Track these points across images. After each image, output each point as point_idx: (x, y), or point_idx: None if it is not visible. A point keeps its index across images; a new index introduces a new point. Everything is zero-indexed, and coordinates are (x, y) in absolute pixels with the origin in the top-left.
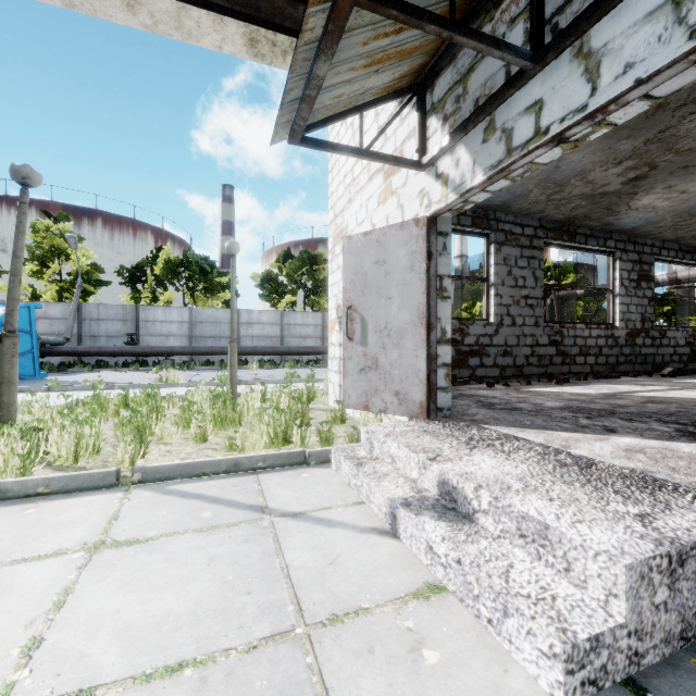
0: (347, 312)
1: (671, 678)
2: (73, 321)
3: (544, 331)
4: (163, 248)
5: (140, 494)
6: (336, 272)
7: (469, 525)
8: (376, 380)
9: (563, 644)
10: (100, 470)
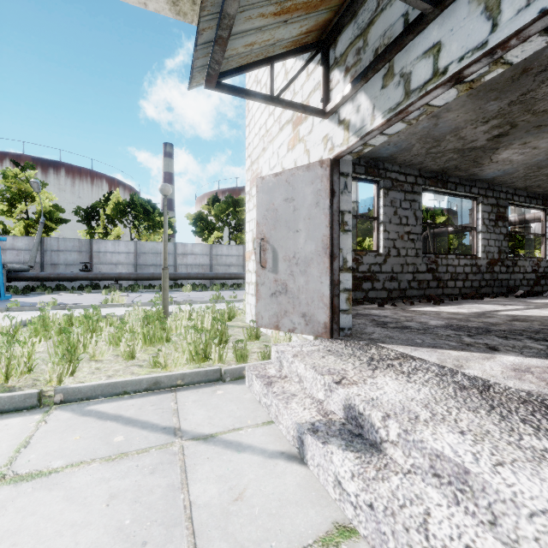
0: (260, 243)
1: None
2: (36, 252)
3: (422, 260)
4: (113, 192)
5: (59, 415)
6: (252, 210)
7: (377, 456)
8: (286, 303)
9: None
10: (22, 392)
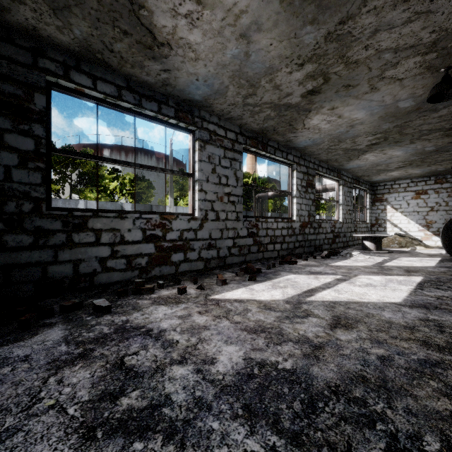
0: None
1: None
2: None
3: (244, 224)
4: None
5: None
6: None
7: None
8: None
9: None
10: None
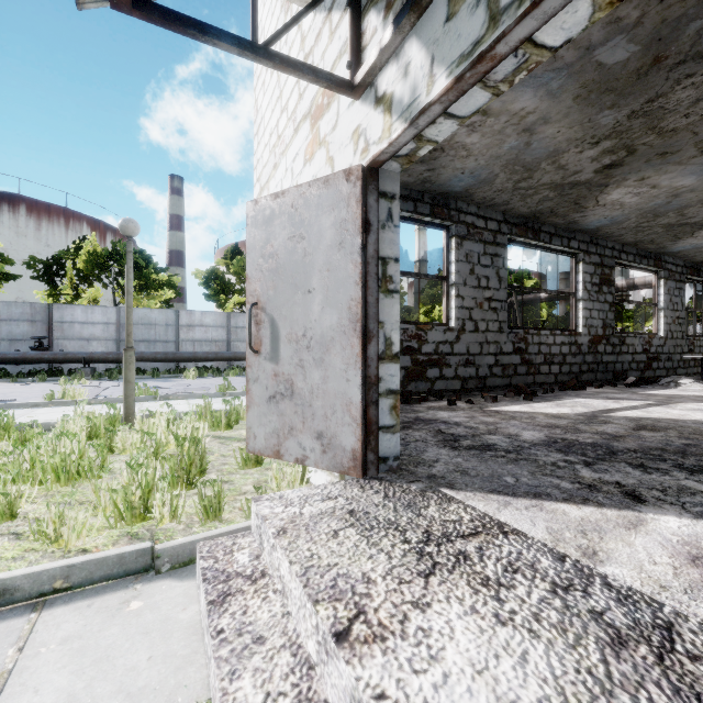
0: (250, 312)
1: None
2: None
3: (508, 337)
4: (88, 238)
5: None
6: None
7: None
8: (291, 413)
9: None
10: None
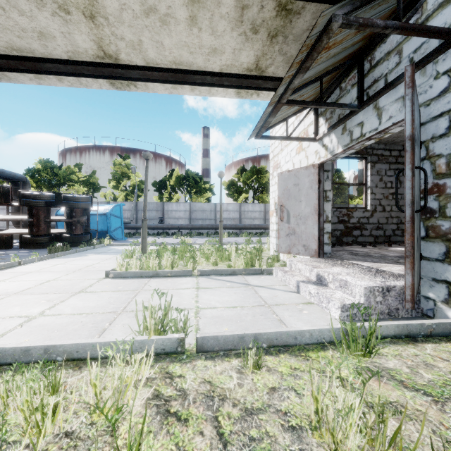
0: (280, 208)
1: (378, 320)
2: (134, 211)
3: None
4: (175, 170)
5: (202, 278)
6: (274, 185)
7: (325, 287)
8: (294, 239)
9: (341, 304)
10: (186, 269)
